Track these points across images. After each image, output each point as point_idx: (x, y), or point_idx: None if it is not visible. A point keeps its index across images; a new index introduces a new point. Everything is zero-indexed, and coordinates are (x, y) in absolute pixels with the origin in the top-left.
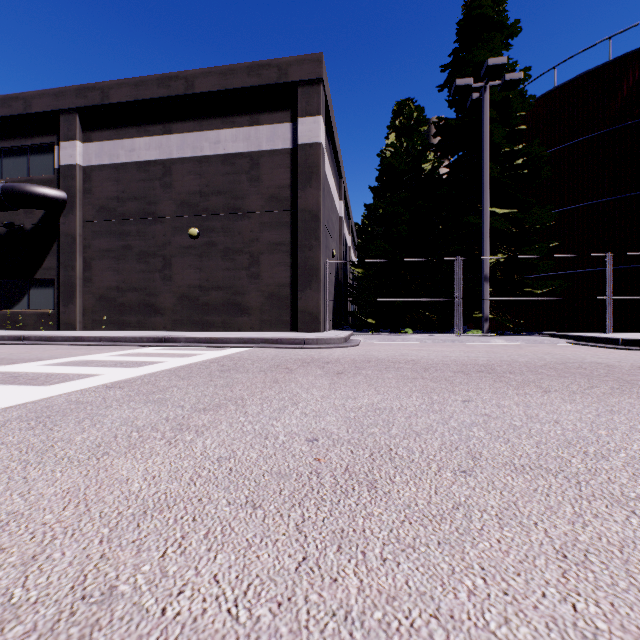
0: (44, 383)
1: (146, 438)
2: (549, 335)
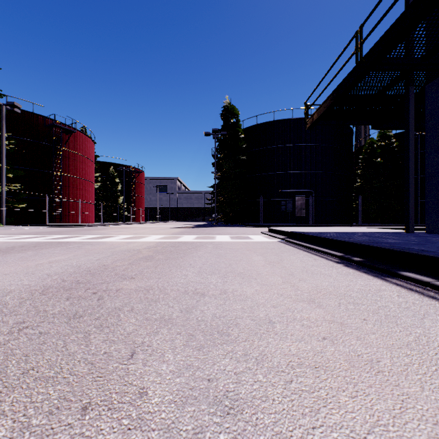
0: (51, 236)
1: (112, 233)
2: (30, 225)
